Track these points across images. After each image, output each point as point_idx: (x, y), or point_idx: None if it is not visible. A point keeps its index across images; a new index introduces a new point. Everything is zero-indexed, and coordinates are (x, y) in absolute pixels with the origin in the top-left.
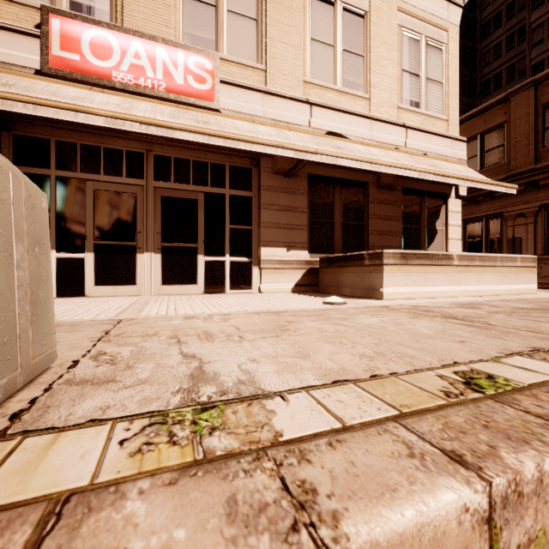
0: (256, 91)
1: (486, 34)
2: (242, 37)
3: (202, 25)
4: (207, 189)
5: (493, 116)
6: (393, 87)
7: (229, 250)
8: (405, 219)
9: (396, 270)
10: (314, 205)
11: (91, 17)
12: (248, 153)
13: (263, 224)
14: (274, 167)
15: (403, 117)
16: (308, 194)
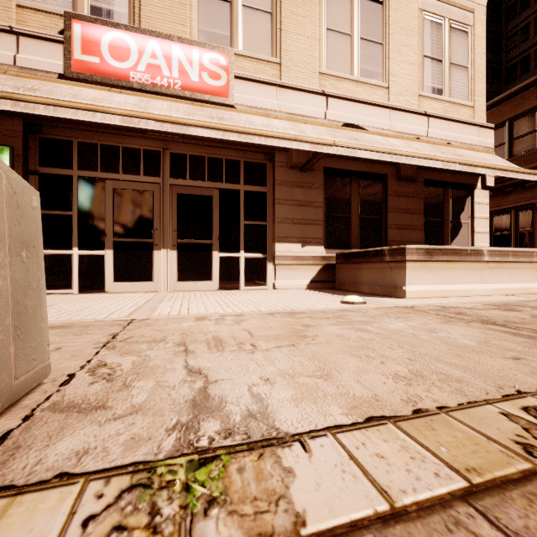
0: (270, 85)
1: (512, 17)
2: (256, 31)
3: (216, 21)
4: (221, 185)
5: (524, 100)
6: (413, 75)
7: (243, 246)
8: (426, 212)
9: (420, 267)
10: (330, 199)
11: (110, 20)
12: (262, 148)
13: (278, 219)
14: (289, 162)
15: (425, 105)
16: (324, 188)
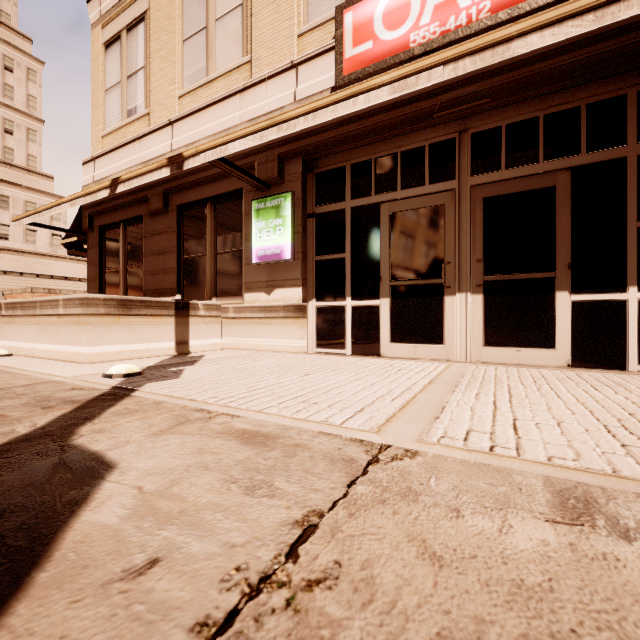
0: None
1: None
2: None
3: None
4: (576, 160)
5: None
6: None
7: (636, 276)
8: None
9: None
10: None
11: None
12: None
13: None
14: None
15: None
16: None
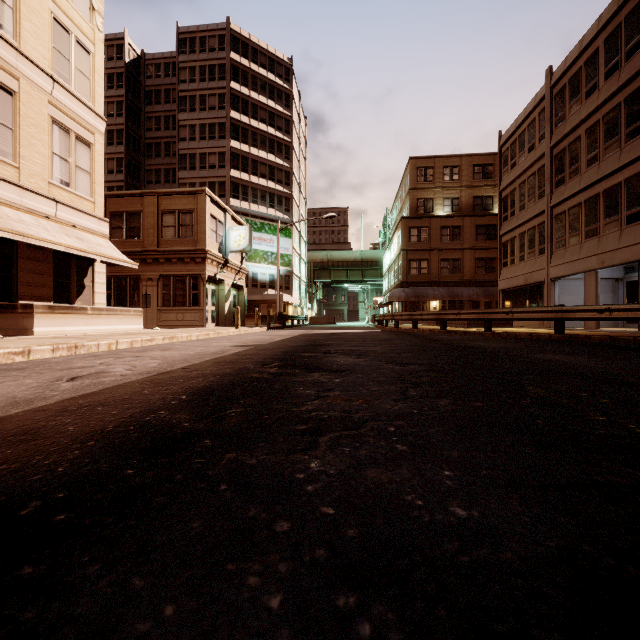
0: None
1: (150, 102)
2: None
3: None
4: None
5: (135, 203)
6: (44, 165)
7: None
8: (56, 274)
9: (45, 316)
10: None
11: None
12: None
13: None
14: None
15: (54, 191)
16: None
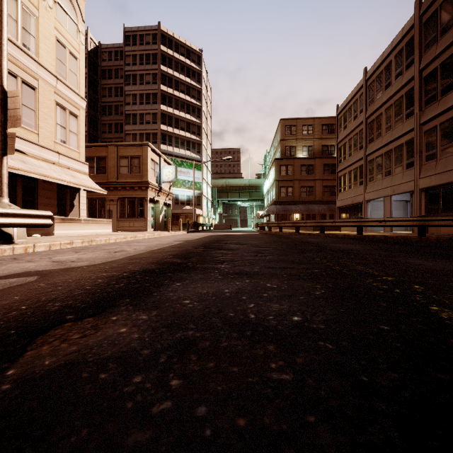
0: None
1: (104, 77)
2: None
3: None
4: None
5: (102, 151)
6: (52, 131)
7: None
8: (58, 198)
9: (60, 224)
10: None
11: None
12: None
13: None
14: None
15: (57, 147)
16: None
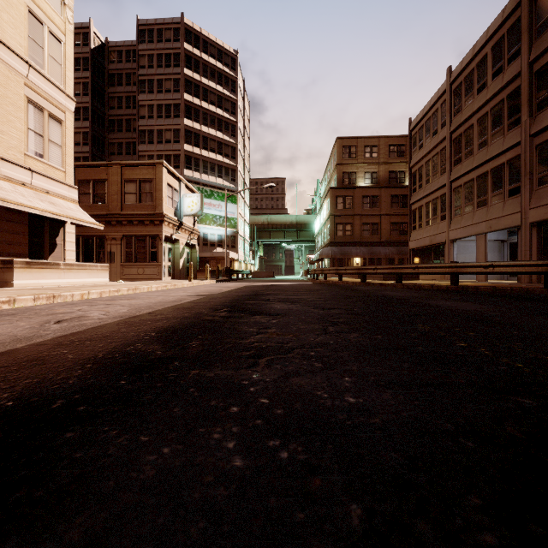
0: None
1: (113, 83)
2: None
3: None
4: None
5: (100, 172)
6: (21, 139)
7: None
8: (31, 234)
9: (23, 271)
10: None
11: None
12: None
13: None
14: None
15: (30, 162)
16: None
